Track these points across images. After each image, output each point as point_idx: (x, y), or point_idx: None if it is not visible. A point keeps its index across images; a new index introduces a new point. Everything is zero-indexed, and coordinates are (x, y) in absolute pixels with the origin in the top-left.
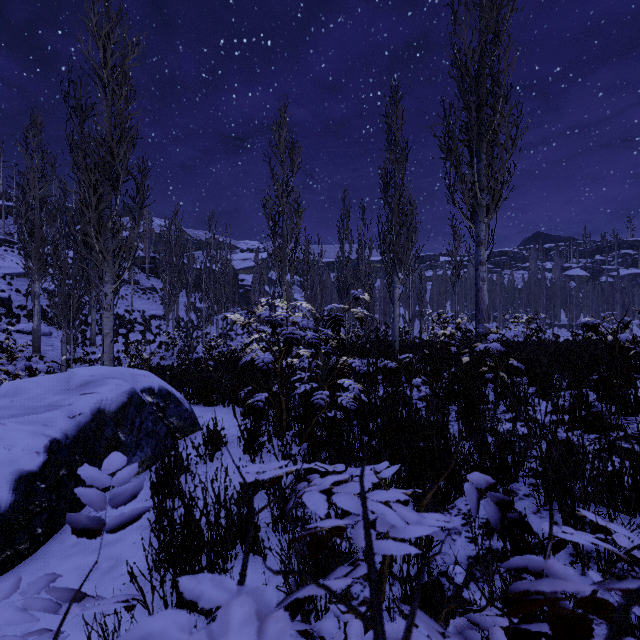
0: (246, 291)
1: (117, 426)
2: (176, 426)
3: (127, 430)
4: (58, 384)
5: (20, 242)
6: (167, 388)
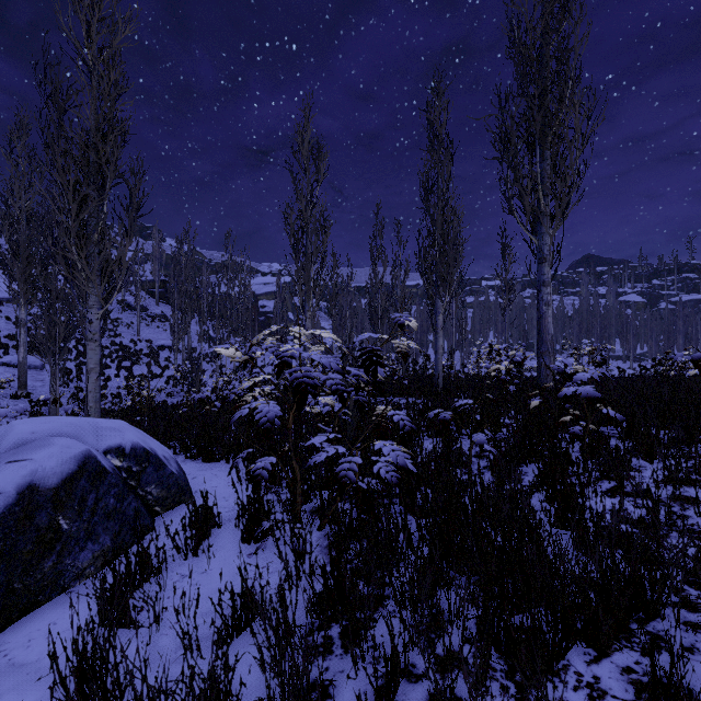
0: (267, 319)
1: (57, 509)
2: (156, 497)
3: (73, 513)
4: None
5: (3, 261)
6: (145, 445)
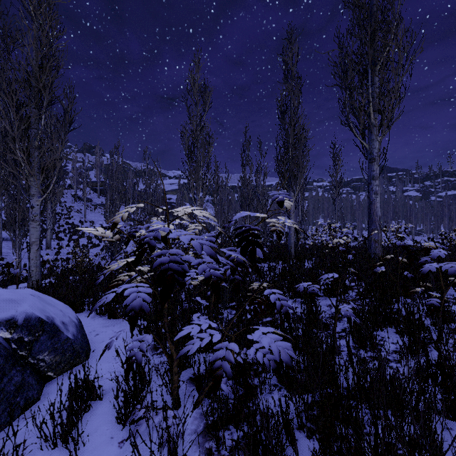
0: (172, 207)
1: None
2: (49, 363)
3: None
4: None
5: None
6: (40, 315)
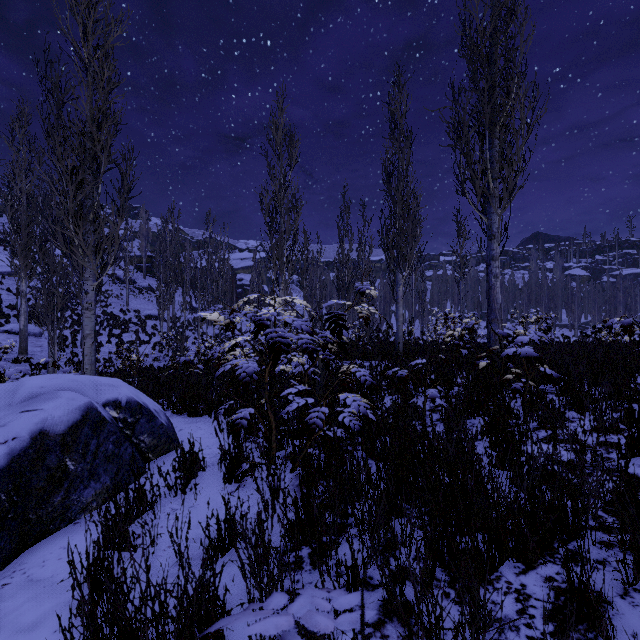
0: (244, 291)
1: (64, 452)
2: (148, 445)
3: (78, 456)
4: (0, 397)
5: (6, 239)
6: (138, 400)
